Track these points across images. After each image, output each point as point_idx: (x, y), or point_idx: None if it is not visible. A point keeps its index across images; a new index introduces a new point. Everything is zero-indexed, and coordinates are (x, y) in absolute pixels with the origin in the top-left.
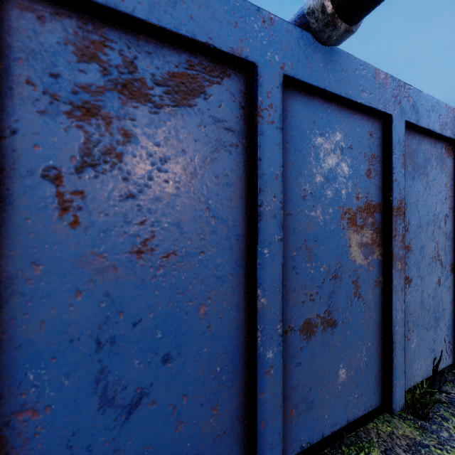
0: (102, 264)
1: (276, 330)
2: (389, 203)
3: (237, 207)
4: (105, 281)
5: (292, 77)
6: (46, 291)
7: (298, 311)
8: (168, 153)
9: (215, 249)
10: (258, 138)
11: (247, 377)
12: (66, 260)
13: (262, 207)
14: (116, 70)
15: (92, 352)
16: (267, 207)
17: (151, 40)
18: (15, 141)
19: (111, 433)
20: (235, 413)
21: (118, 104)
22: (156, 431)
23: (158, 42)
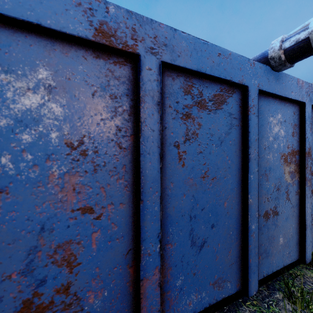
0: (191, 182)
1: (256, 215)
2: (303, 150)
3: (238, 155)
4: (192, 190)
5: (262, 90)
6: (175, 194)
7: (262, 206)
8: (213, 132)
9: (229, 175)
10: (248, 122)
11: (242, 238)
12: (180, 181)
13: (250, 155)
14: (196, 96)
15: (188, 221)
16: (252, 155)
17: (207, 80)
18: (166, 131)
19: (194, 257)
20: (237, 254)
21: (196, 112)
22: (209, 259)
23: (210, 81)
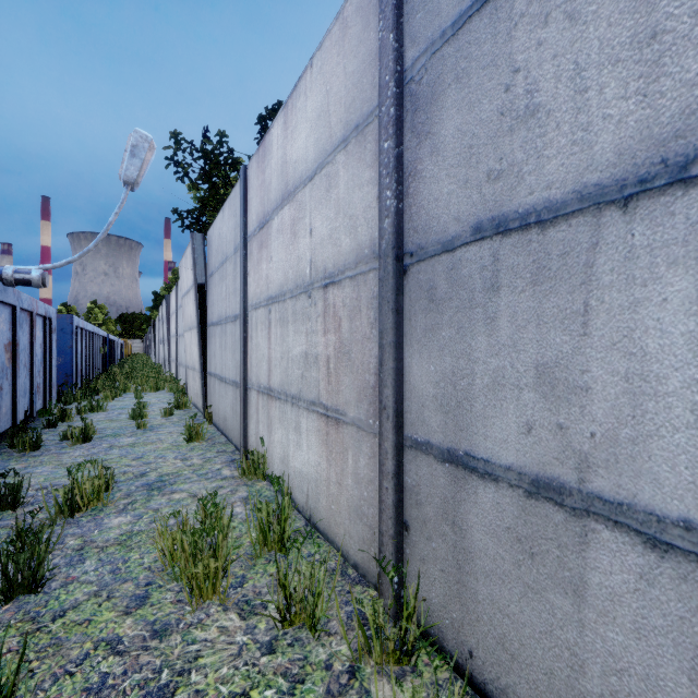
0: None
1: None
2: (16, 342)
3: None
4: None
5: None
6: None
7: None
8: None
9: None
10: None
11: None
12: None
13: None
14: None
15: None
16: None
17: None
18: None
19: None
20: None
21: None
22: None
23: None
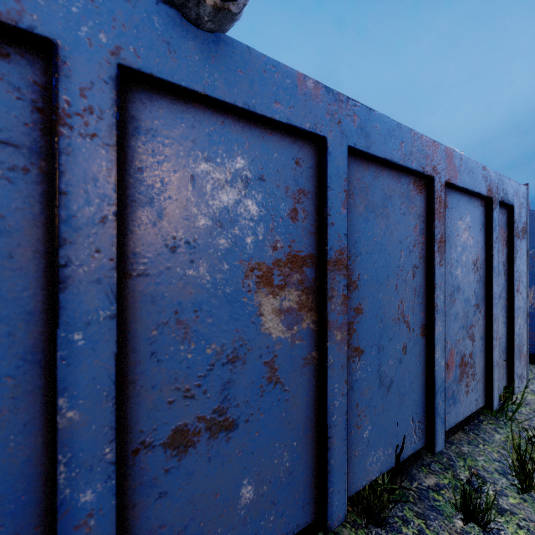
0: None
1: (103, 456)
2: (323, 254)
3: (25, 267)
4: None
5: (138, 70)
6: None
7: (163, 417)
8: None
9: None
10: (60, 160)
11: None
12: None
13: (70, 267)
14: None
15: None
16: (81, 268)
17: None
18: None
19: None
20: None
21: None
22: None
23: None
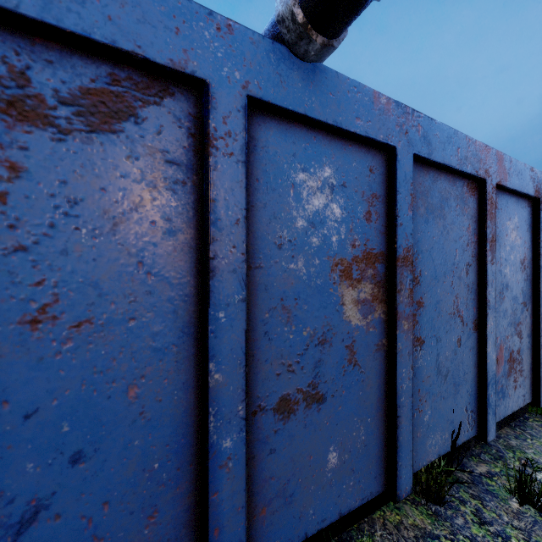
0: None
1: (237, 412)
2: (393, 252)
3: (184, 260)
4: None
5: (260, 99)
6: None
7: (272, 386)
8: (80, 193)
9: (151, 313)
10: (210, 175)
11: (199, 473)
12: None
13: (216, 260)
14: None
15: None
16: (224, 260)
17: (54, 45)
18: None
19: None
20: (182, 519)
21: (0, 128)
22: None
23: (65, 48)
